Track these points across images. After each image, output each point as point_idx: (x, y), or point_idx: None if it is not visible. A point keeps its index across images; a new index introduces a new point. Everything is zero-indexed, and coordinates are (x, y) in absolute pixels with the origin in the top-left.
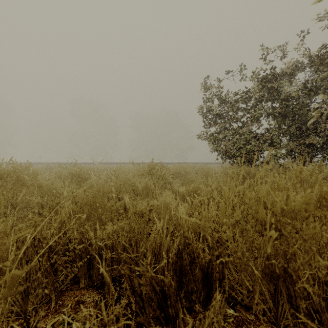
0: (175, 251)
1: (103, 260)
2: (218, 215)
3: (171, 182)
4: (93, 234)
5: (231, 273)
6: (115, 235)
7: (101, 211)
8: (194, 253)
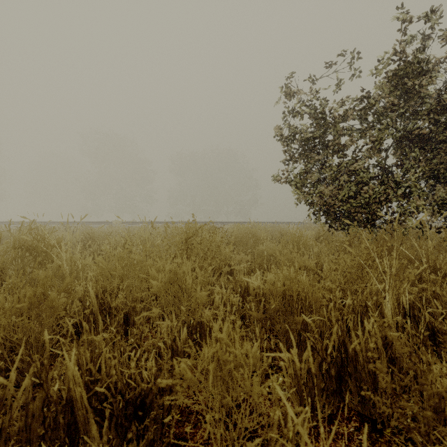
0: None
1: None
2: None
3: (231, 259)
4: None
5: None
6: None
7: None
8: None
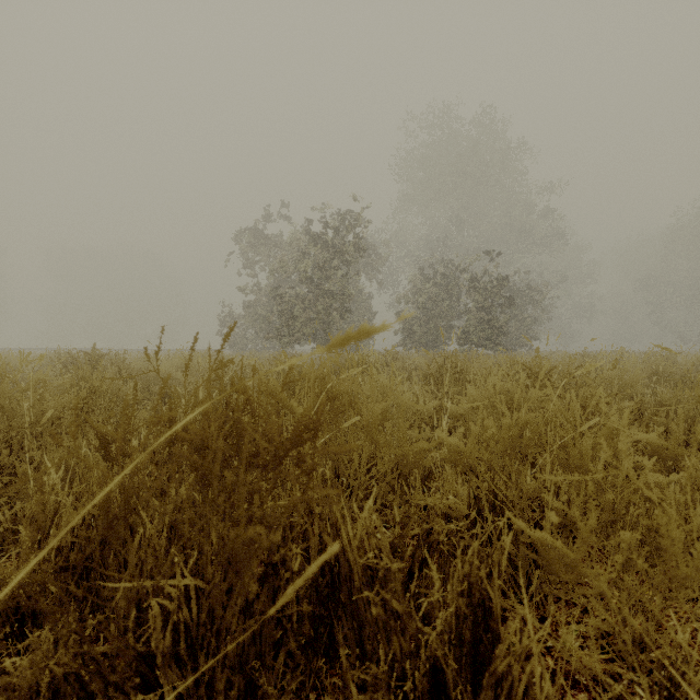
0: None
1: None
2: None
3: None
4: None
5: None
6: None
7: None
8: None
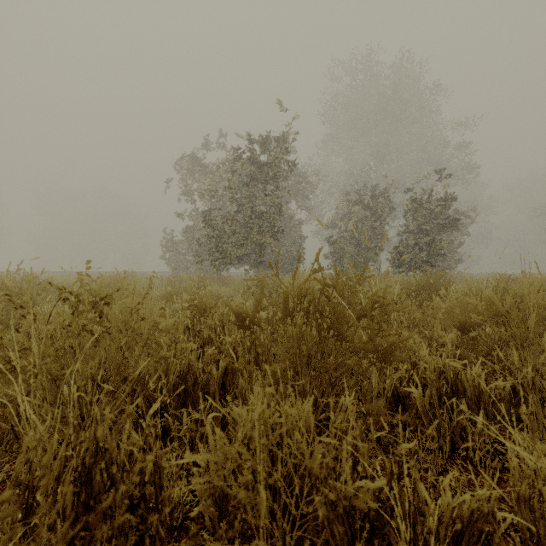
0: None
1: None
2: None
3: None
4: None
5: None
6: None
7: None
8: None
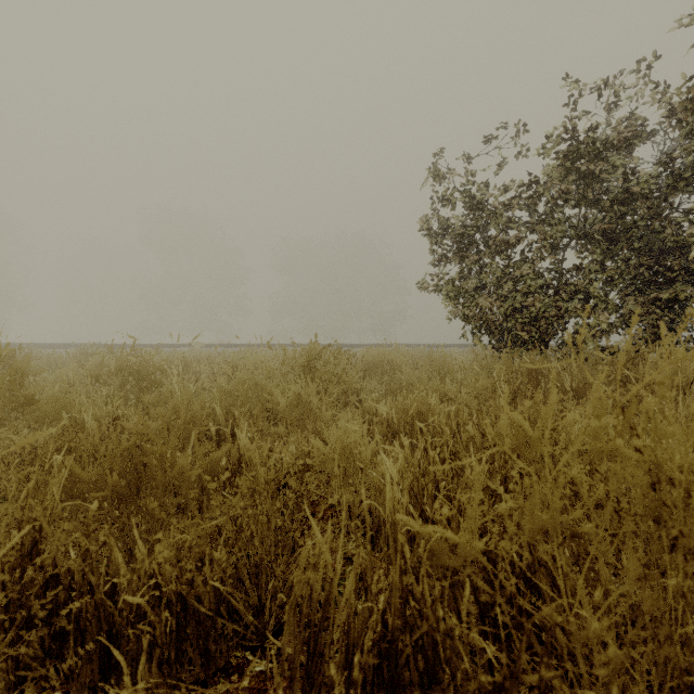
0: (372, 636)
1: (142, 654)
2: (490, 488)
3: (360, 388)
4: (122, 560)
5: (537, 669)
6: (189, 561)
7: (161, 481)
8: (438, 650)
